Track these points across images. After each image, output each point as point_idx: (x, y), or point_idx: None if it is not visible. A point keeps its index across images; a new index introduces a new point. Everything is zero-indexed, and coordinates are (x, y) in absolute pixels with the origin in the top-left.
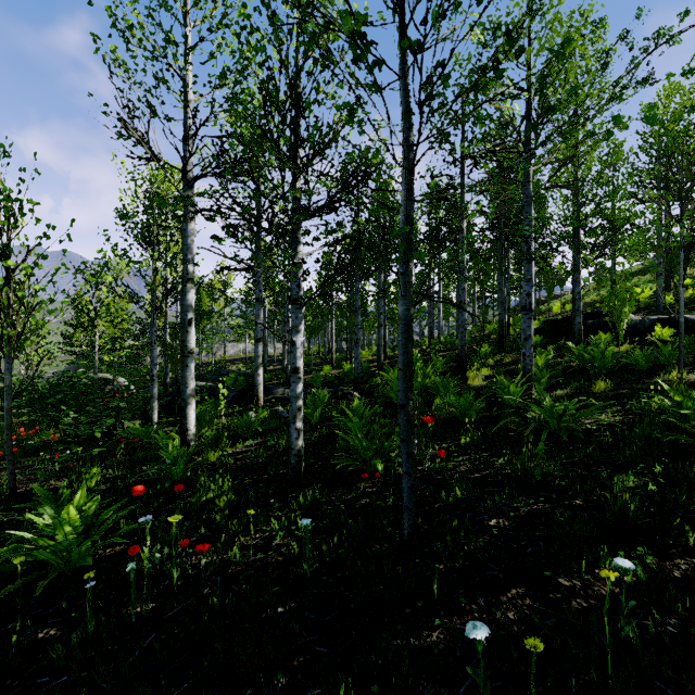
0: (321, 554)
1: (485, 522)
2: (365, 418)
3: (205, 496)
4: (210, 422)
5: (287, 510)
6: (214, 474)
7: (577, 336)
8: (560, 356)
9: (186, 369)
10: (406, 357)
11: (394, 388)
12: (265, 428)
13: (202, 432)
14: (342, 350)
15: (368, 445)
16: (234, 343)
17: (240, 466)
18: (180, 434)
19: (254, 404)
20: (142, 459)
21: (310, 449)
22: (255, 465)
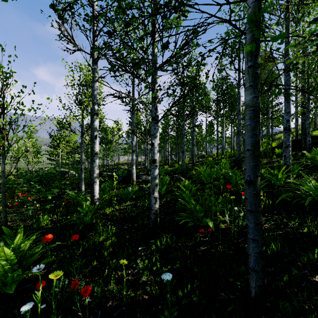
0: (177, 296)
1: (310, 278)
2: (192, 191)
3: (98, 239)
4: (108, 192)
5: (149, 251)
6: (107, 222)
7: (307, 148)
8: (296, 159)
9: (93, 163)
10: (255, 139)
11: (205, 175)
12: (136, 195)
13: (104, 197)
14: (172, 159)
15: (200, 209)
16: (123, 156)
17: (122, 217)
18: (90, 198)
19: (131, 183)
20: (73, 211)
21: (161, 208)
22: (130, 217)
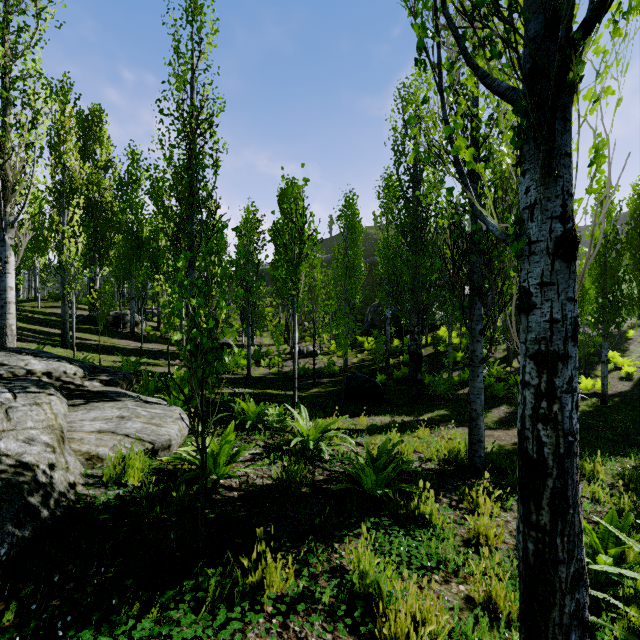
0: None
1: None
2: None
3: None
4: None
5: None
6: None
7: None
8: None
9: None
10: None
11: None
12: None
13: None
14: None
15: None
16: None
17: None
18: None
19: None
20: None
21: None
22: None
